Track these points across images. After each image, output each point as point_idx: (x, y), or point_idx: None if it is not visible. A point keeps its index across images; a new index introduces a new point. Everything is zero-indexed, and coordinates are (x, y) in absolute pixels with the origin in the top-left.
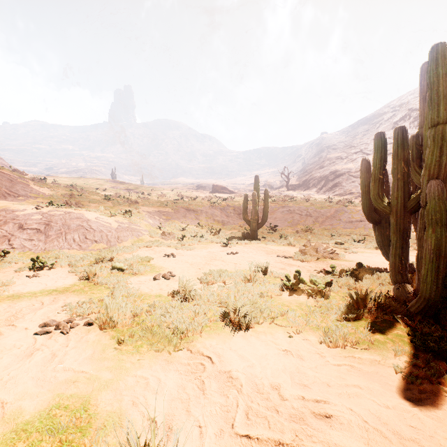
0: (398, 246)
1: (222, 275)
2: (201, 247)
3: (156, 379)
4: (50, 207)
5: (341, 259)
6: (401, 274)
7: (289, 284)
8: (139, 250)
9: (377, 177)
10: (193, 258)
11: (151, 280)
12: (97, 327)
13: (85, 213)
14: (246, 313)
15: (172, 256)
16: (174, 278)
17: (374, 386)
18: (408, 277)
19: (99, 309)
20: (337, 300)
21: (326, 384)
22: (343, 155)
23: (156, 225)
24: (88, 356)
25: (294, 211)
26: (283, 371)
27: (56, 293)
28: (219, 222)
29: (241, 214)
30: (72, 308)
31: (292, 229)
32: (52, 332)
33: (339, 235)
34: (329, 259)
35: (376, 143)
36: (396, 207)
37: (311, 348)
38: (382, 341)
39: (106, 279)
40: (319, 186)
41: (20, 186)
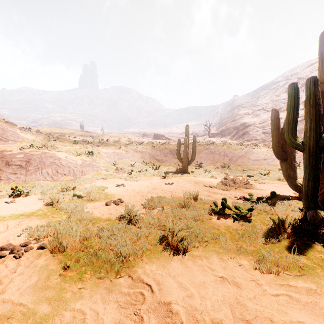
0: (311, 178)
1: (161, 201)
2: (145, 179)
3: (94, 313)
4: (31, 149)
5: (254, 188)
6: (313, 201)
7: (217, 209)
8: (97, 181)
9: (291, 120)
10: (139, 188)
11: (103, 205)
12: (48, 251)
13: (57, 153)
14: (183, 237)
15: (122, 186)
16: (123, 204)
17: (319, 323)
18: (319, 204)
19: (54, 233)
20: (259, 224)
21: (269, 320)
22: (250, 111)
23: (111, 163)
24: (32, 284)
25: (214, 152)
26: (222, 302)
27: (22, 217)
28: (159, 160)
29: (175, 154)
30: (30, 232)
31: (213, 165)
32: (7, 256)
33: (249, 169)
34: (244, 188)
35: (290, 92)
36: (309, 145)
37: (246, 275)
38: (311, 267)
39: (66, 204)
40: (232, 134)
41: (10, 133)
